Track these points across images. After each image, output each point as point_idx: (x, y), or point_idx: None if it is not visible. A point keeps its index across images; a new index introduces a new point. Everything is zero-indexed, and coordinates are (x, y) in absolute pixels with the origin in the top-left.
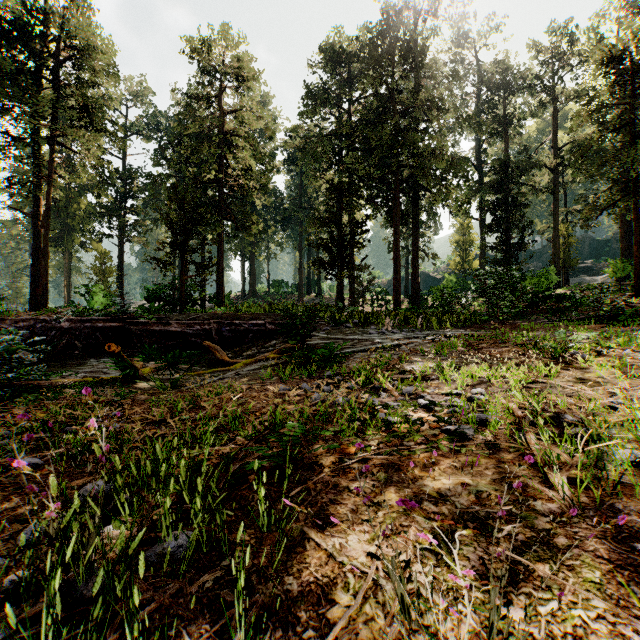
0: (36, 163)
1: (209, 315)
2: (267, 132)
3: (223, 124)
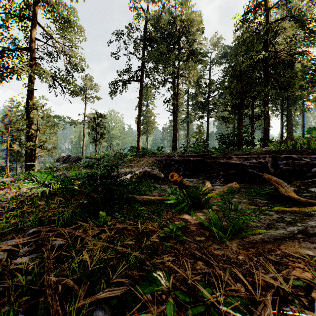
0: (174, 89)
1: (262, 151)
2: (311, 2)
3: (268, 19)
